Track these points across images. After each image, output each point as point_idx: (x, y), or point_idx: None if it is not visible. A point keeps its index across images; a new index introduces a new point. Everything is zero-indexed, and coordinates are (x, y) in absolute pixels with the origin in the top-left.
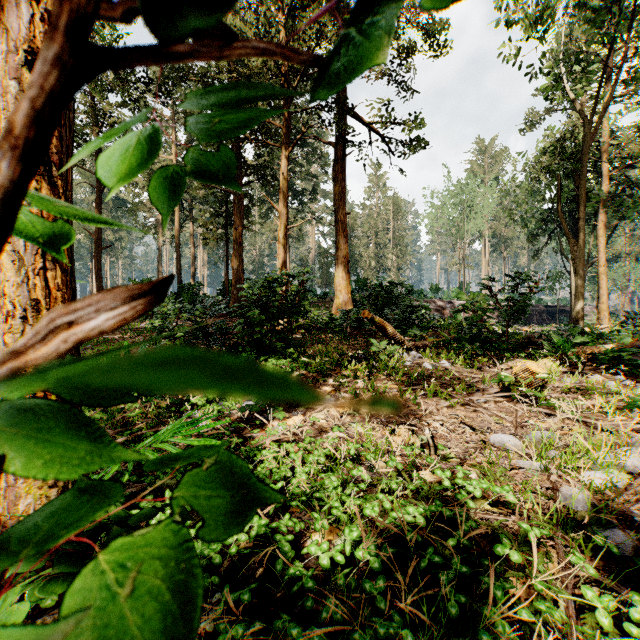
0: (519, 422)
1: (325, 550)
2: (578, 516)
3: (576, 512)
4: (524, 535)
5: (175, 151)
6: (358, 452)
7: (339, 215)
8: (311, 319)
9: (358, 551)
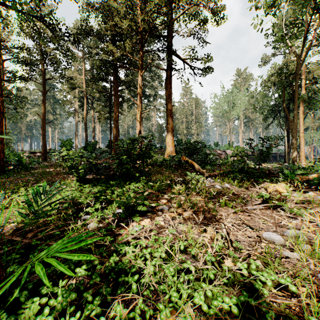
0: (276, 223)
1: None
2: None
3: None
4: None
5: (84, 74)
6: (185, 246)
7: (168, 106)
8: (154, 160)
9: None
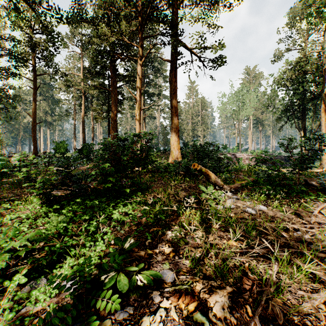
0: None
1: None
2: None
3: None
4: None
5: (81, 70)
6: None
7: (173, 103)
8: (156, 166)
9: None
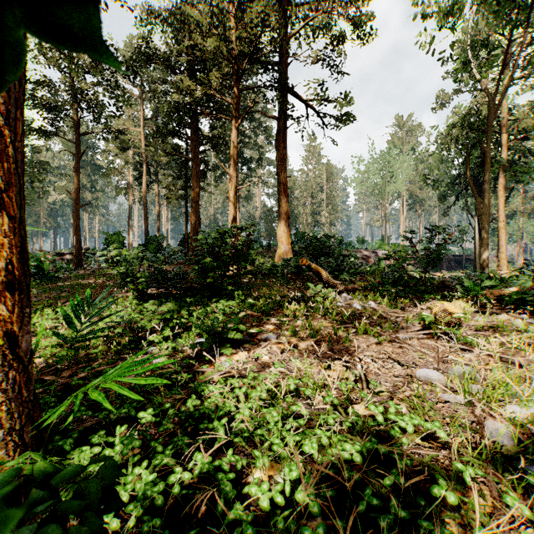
0: (440, 357)
1: (265, 491)
2: (504, 450)
3: (502, 446)
4: (456, 472)
5: (143, 124)
6: (297, 387)
7: (281, 178)
8: (257, 266)
9: (297, 493)
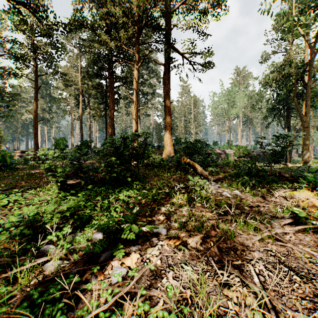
0: None
1: None
2: None
3: None
4: None
5: (79, 70)
6: None
7: (166, 103)
8: (151, 161)
9: None
